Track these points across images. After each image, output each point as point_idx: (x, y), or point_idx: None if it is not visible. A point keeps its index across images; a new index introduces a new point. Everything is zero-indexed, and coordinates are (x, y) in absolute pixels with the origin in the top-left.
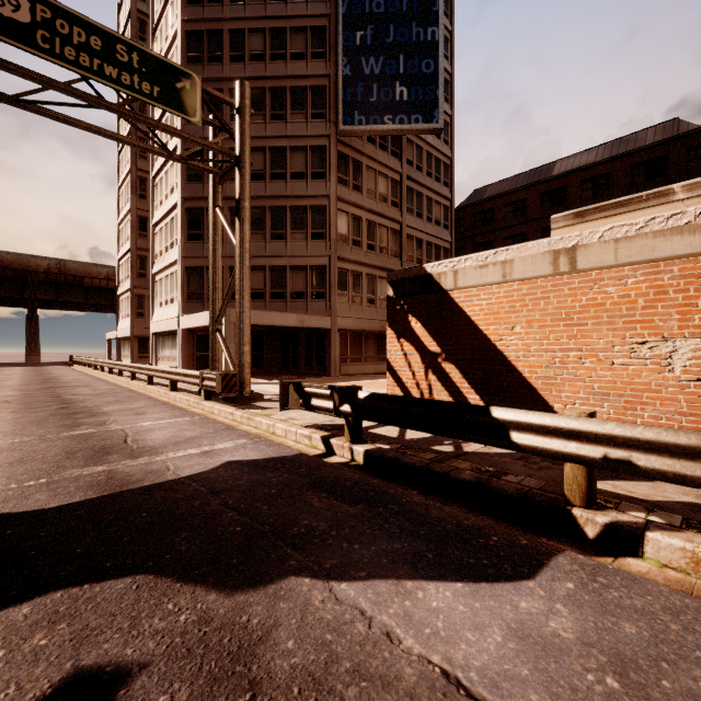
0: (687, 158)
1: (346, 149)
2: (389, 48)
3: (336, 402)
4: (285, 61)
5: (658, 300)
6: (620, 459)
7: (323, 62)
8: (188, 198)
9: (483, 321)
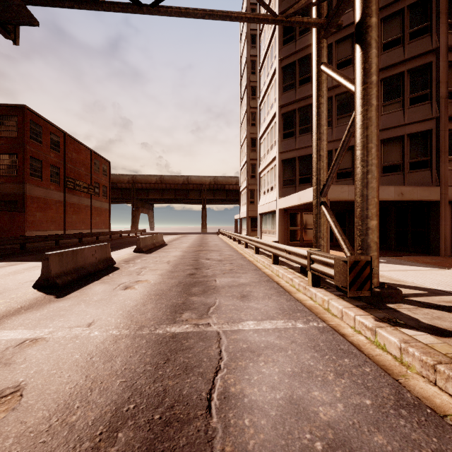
0: None
1: None
2: None
3: None
4: None
5: None
6: None
7: None
8: (284, 105)
9: None
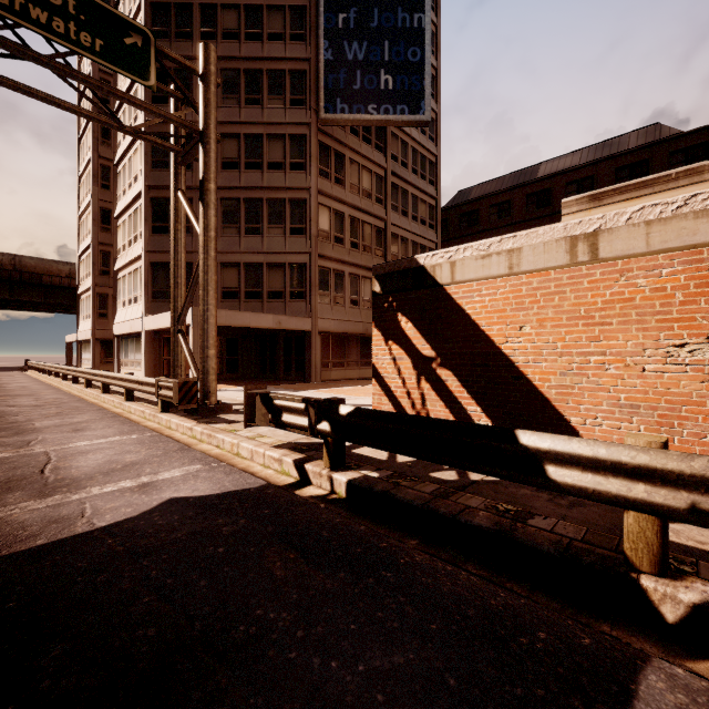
0: (669, 162)
1: (328, 139)
2: (373, 33)
3: (312, 419)
4: (261, 42)
5: (701, 294)
6: None
7: (303, 45)
8: (154, 187)
9: (485, 320)
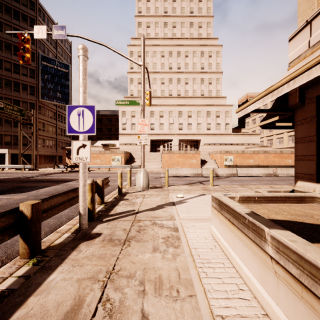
0: None
1: (41, 104)
2: (55, 83)
3: (64, 166)
4: (19, 75)
5: (97, 156)
6: (90, 167)
7: (34, 79)
8: None
9: None
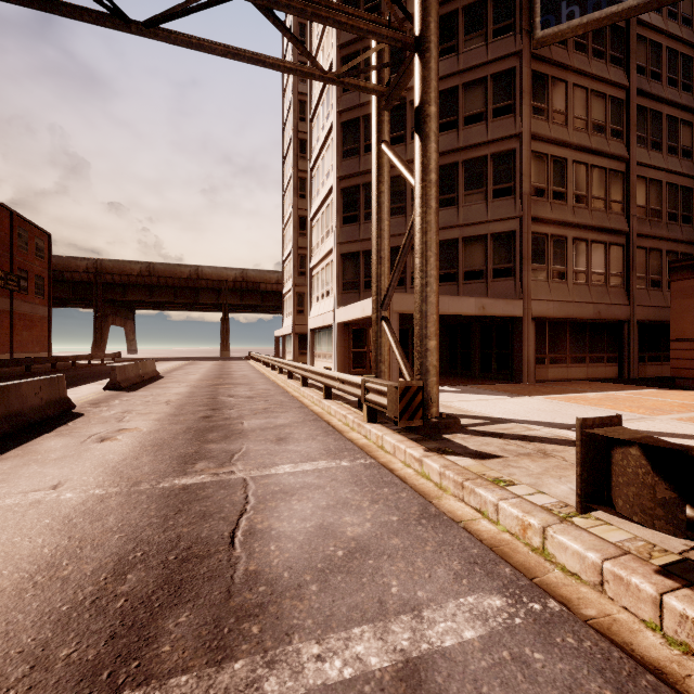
0: None
1: (543, 66)
2: None
3: None
4: None
5: None
6: None
7: None
8: (344, 177)
9: None
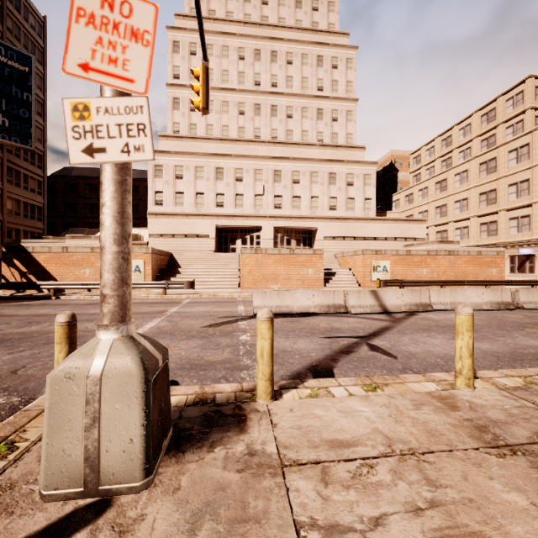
0: None
1: None
2: None
3: None
4: None
5: (84, 261)
6: (58, 287)
7: None
8: None
9: (43, 262)
